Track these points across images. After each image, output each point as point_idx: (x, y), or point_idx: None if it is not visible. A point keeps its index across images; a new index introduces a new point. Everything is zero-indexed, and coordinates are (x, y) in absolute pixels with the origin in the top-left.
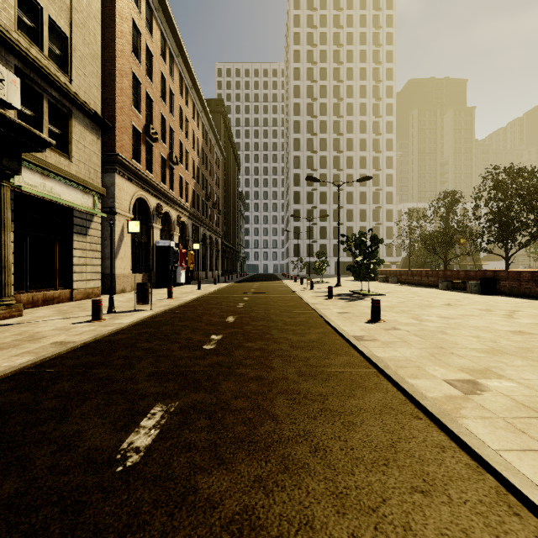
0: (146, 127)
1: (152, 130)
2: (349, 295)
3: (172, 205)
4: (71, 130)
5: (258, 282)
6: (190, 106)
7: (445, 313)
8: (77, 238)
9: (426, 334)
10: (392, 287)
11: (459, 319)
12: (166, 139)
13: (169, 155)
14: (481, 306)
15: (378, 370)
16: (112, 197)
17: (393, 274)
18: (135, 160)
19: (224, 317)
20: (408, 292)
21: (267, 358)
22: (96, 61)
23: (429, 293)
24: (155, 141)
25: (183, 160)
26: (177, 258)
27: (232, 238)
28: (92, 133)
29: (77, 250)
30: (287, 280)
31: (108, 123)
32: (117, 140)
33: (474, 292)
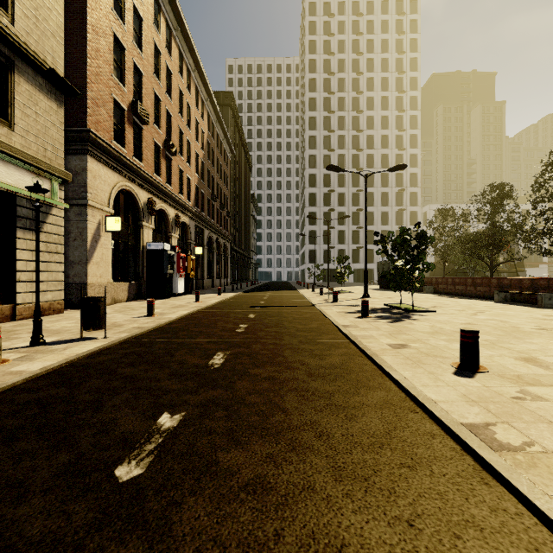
0: (133, 104)
1: (141, 108)
2: (387, 311)
3: (169, 202)
4: (12, 88)
5: (270, 291)
6: (192, 91)
7: None
8: (24, 235)
9: None
10: (432, 299)
11: None
12: (162, 124)
13: (165, 143)
14: None
15: None
16: (83, 185)
17: (428, 282)
18: (119, 143)
19: (208, 354)
20: (460, 305)
21: None
22: (56, 5)
23: (490, 308)
24: (146, 123)
25: (184, 151)
26: (173, 264)
27: (243, 243)
28: (48, 97)
29: (24, 251)
30: (303, 289)
31: (73, 87)
32: (89, 114)
33: (548, 307)
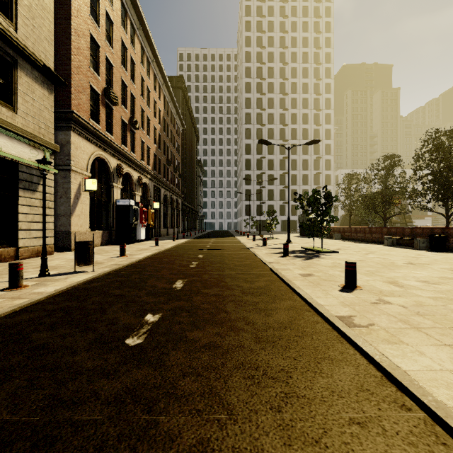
0: (106, 90)
1: (112, 93)
2: (303, 252)
3: (134, 167)
4: (15, 80)
5: (214, 238)
6: (151, 77)
7: (421, 276)
8: (24, 194)
9: (432, 312)
10: (339, 244)
11: (446, 285)
12: (127, 105)
13: (130, 120)
14: (448, 265)
15: (429, 415)
16: (67, 154)
17: (337, 231)
18: (94, 121)
19: (171, 281)
20: (358, 248)
21: (220, 373)
22: (47, 15)
23: (379, 250)
24: (115, 104)
25: (145, 126)
26: (137, 216)
27: (191, 199)
28: (42, 87)
29: (24, 206)
30: (240, 236)
31: (61, 78)
32: (73, 98)
33: (422, 249)
